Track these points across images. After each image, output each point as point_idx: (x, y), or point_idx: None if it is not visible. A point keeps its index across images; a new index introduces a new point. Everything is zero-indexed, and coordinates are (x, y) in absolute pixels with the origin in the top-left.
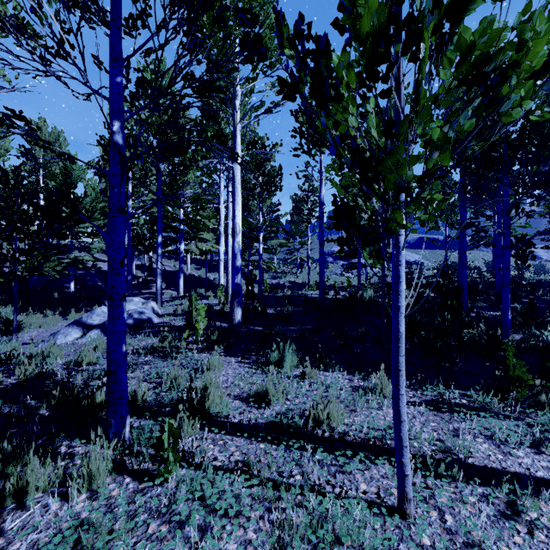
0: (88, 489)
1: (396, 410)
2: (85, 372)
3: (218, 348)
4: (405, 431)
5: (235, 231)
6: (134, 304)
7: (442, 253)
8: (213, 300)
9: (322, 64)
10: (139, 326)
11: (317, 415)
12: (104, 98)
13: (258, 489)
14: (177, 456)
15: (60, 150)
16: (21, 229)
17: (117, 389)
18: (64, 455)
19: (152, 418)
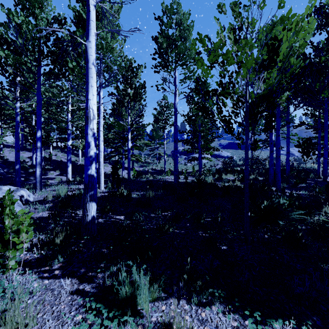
0: None
1: None
2: None
3: (56, 261)
4: None
5: (88, 116)
6: (1, 193)
7: (241, 151)
8: None
9: None
10: None
11: None
12: None
13: None
14: None
15: None
16: None
17: None
18: None
19: None
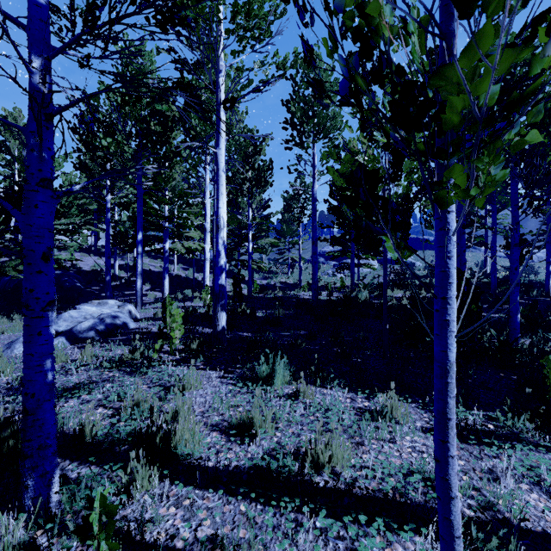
0: None
1: (443, 479)
2: None
3: (198, 359)
4: (457, 513)
5: (218, 225)
6: (109, 307)
7: (432, 253)
8: (199, 302)
9: None
10: (112, 333)
11: (316, 455)
12: (19, 24)
13: None
14: (113, 544)
15: None
16: None
17: (37, 435)
18: None
19: (100, 462)
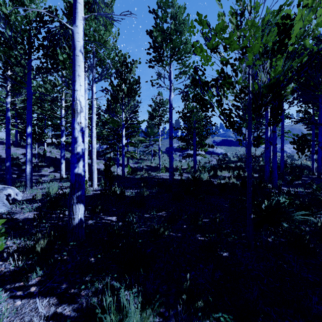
0: None
1: None
2: None
3: (33, 274)
4: None
5: (74, 109)
6: None
7: (235, 148)
8: None
9: None
10: None
11: None
12: None
13: None
14: None
15: None
16: None
17: None
18: None
19: None
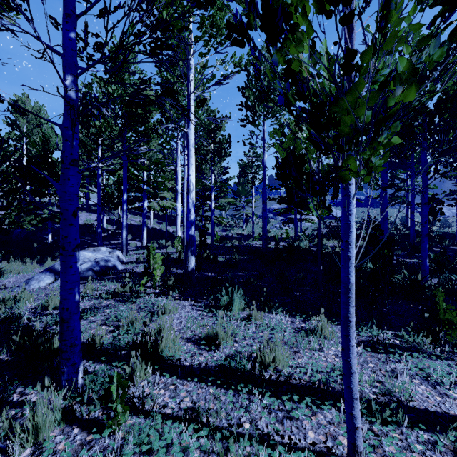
0: (34, 442)
1: (346, 361)
2: (49, 316)
3: (174, 292)
4: (355, 383)
5: (189, 189)
6: (101, 253)
7: (363, 210)
8: (171, 249)
9: (273, 0)
10: (105, 273)
11: (264, 358)
12: (57, 53)
13: (206, 441)
14: (126, 406)
15: (9, 101)
16: (1, 187)
17: (69, 337)
18: (15, 404)
19: (108, 361)
